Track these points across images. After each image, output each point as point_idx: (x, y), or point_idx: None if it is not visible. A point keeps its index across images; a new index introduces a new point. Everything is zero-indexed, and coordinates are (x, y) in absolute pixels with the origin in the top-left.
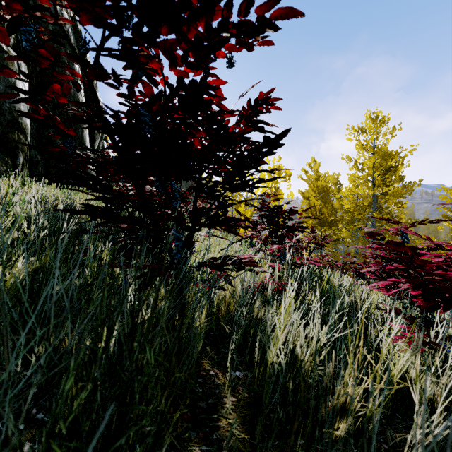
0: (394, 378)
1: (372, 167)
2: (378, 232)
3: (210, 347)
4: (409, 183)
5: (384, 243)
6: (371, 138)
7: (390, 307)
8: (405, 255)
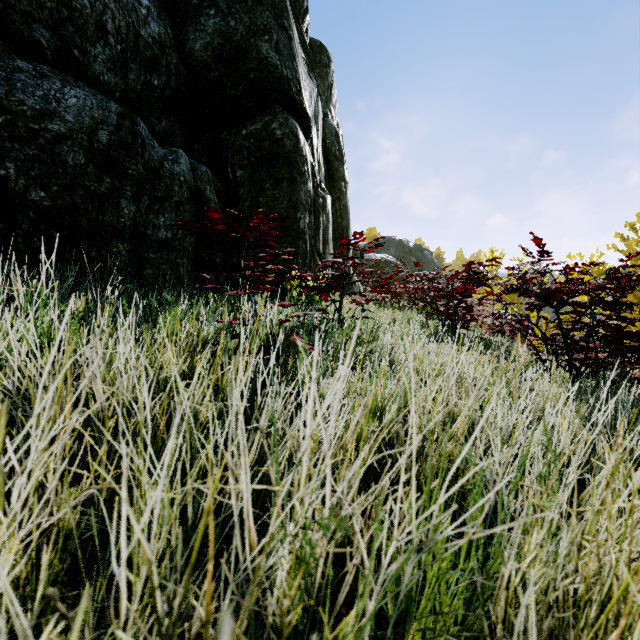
0: None
1: None
2: None
3: None
4: None
5: None
6: None
7: None
8: None
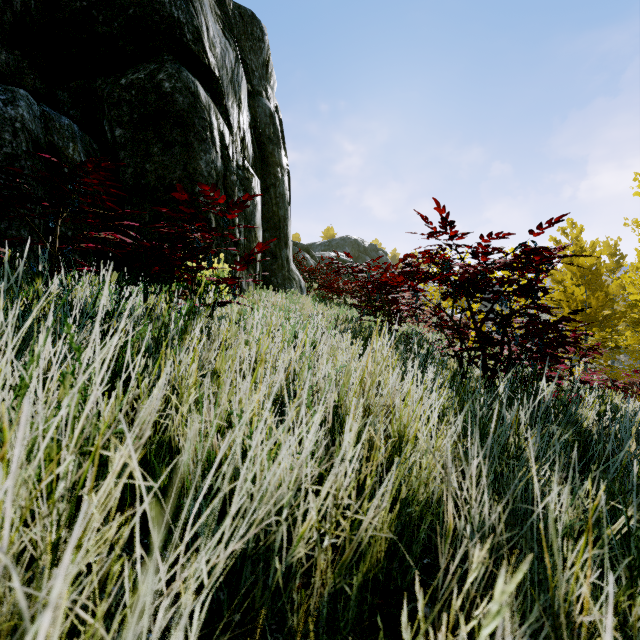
0: None
1: None
2: None
3: None
4: None
5: None
6: None
7: None
8: None
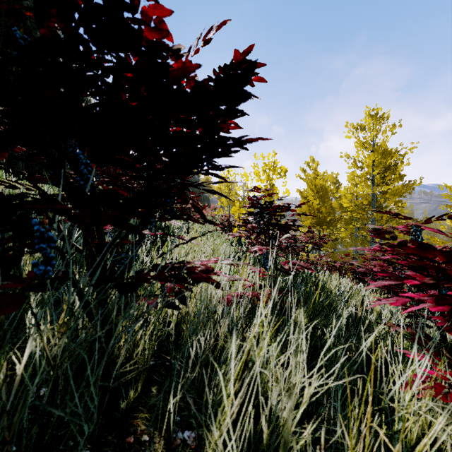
0: (413, 439)
1: (371, 165)
2: (387, 229)
3: (157, 387)
4: (409, 182)
5: (395, 243)
6: (371, 136)
7: (405, 331)
8: (433, 262)
